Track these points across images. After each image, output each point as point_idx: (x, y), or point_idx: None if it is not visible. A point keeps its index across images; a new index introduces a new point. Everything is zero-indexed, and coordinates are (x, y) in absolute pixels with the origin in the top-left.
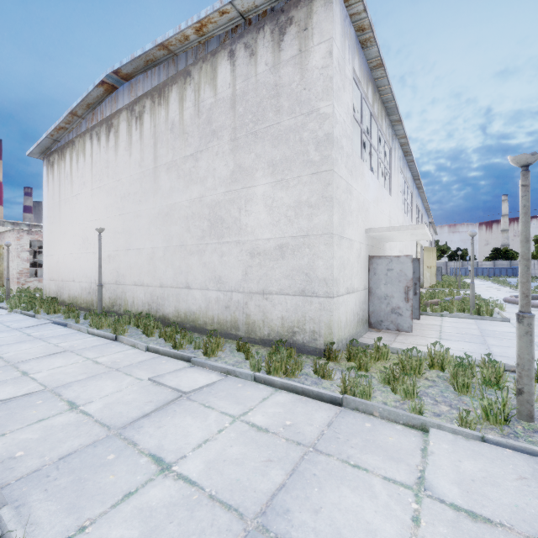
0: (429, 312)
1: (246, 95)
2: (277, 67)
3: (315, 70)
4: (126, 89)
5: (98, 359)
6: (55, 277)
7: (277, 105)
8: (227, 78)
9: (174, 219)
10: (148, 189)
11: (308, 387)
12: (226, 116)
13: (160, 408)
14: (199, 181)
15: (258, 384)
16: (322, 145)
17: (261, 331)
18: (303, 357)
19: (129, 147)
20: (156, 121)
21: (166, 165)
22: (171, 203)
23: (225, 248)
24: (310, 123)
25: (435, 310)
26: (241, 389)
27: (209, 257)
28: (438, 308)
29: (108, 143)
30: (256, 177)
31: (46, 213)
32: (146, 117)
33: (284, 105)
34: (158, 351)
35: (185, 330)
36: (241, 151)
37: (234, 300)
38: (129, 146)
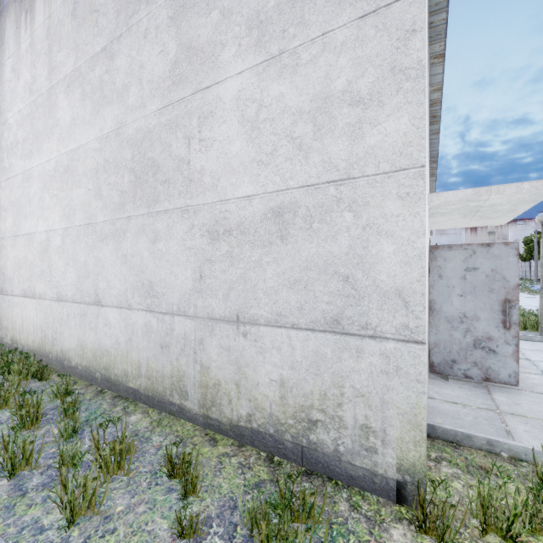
0: None
1: None
2: None
3: None
4: None
5: None
6: None
7: None
8: None
9: (77, 177)
10: (41, 129)
11: None
12: None
13: None
14: (116, 97)
15: None
16: None
17: (233, 407)
18: (341, 505)
19: (16, 64)
20: (52, 6)
21: (66, 79)
22: (73, 146)
23: (161, 224)
24: None
25: None
26: None
27: (132, 244)
28: None
29: None
30: (222, 61)
31: None
32: (38, 4)
33: None
34: None
35: (93, 384)
36: (191, 14)
37: (176, 332)
38: (16, 63)
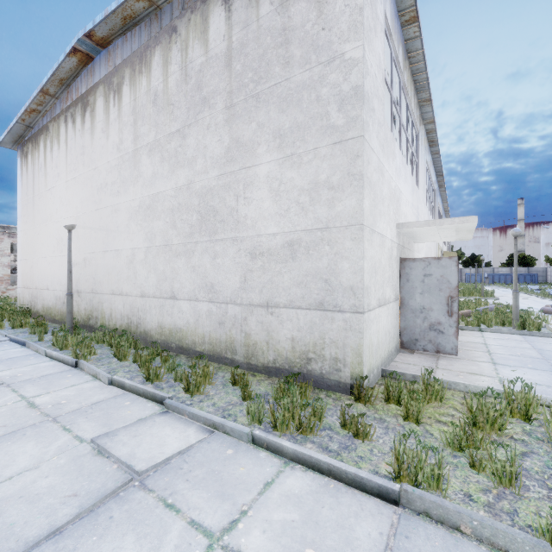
0: (465, 326)
1: (245, 47)
2: (286, 5)
3: (338, 1)
4: (103, 58)
5: (37, 399)
6: (29, 285)
7: (286, 55)
8: (221, 29)
9: (157, 213)
10: (127, 177)
11: (338, 465)
12: (220, 77)
13: (88, 512)
14: (187, 164)
15: (258, 450)
16: (348, 103)
17: (265, 356)
18: (321, 395)
19: (106, 128)
20: (137, 93)
21: (148, 146)
22: (154, 192)
23: (219, 247)
24: (331, 74)
25: (470, 323)
26: (231, 461)
27: (199, 259)
28: (474, 321)
29: (83, 125)
30: (258, 154)
31: (20, 211)
32: (125, 89)
33: (295, 54)
34: (123, 386)
35: (170, 351)
36: (239, 121)
37: (229, 314)
38: (106, 127)
